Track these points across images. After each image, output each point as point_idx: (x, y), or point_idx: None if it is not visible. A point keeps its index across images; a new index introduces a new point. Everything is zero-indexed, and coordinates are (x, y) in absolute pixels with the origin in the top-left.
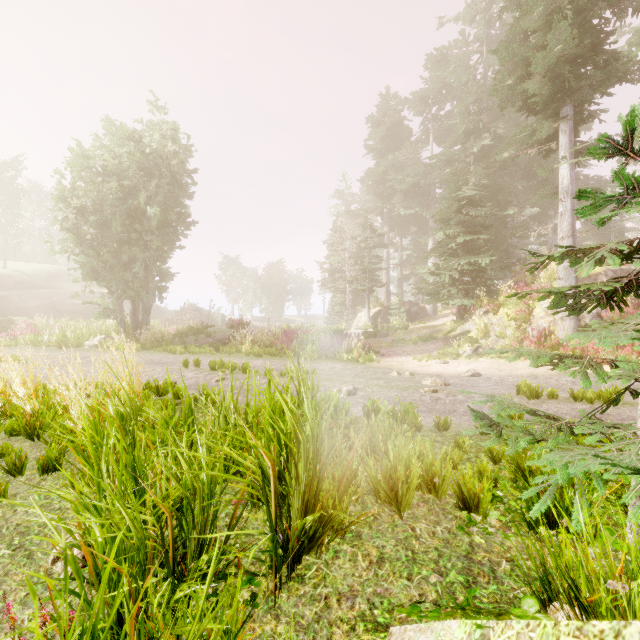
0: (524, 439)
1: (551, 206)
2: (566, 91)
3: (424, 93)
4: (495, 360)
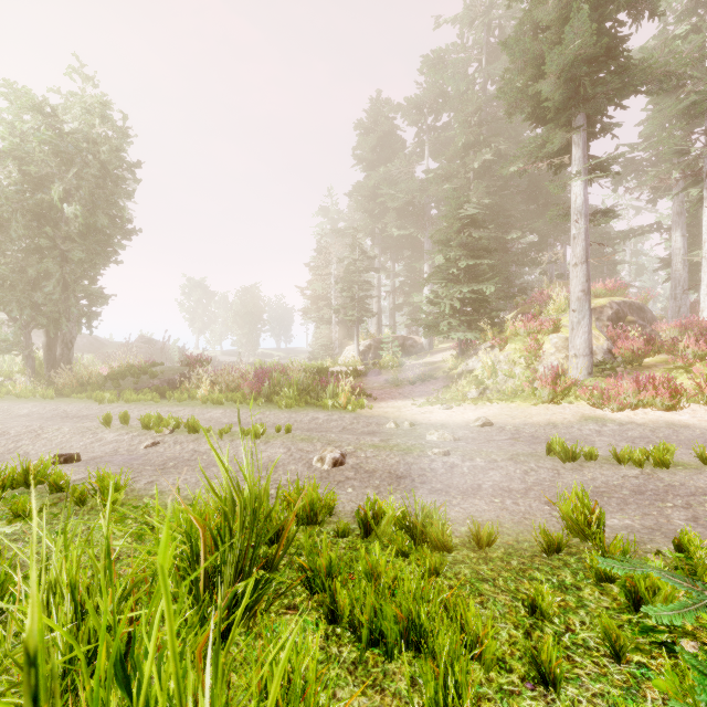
0: None
1: (551, 233)
2: (580, 98)
3: (419, 100)
4: (505, 404)
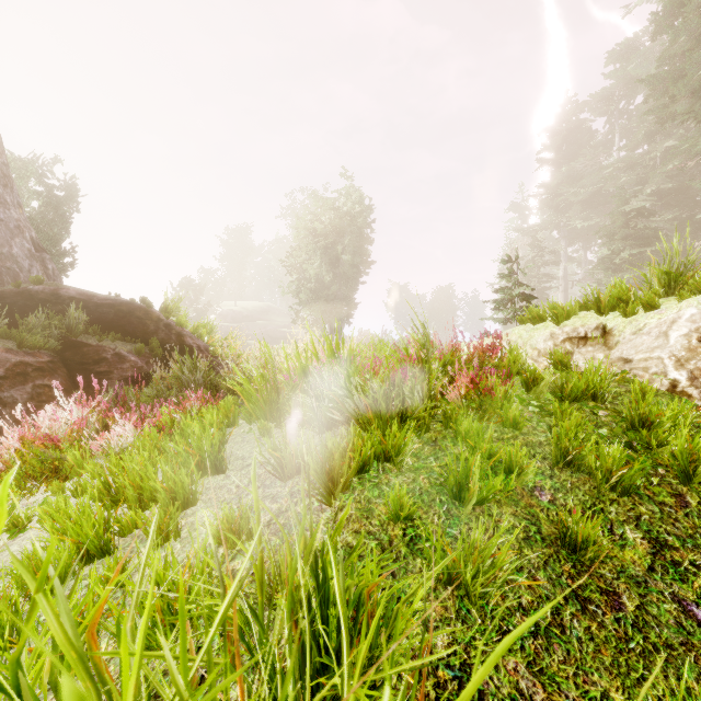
0: None
1: None
2: None
3: (605, 93)
4: None
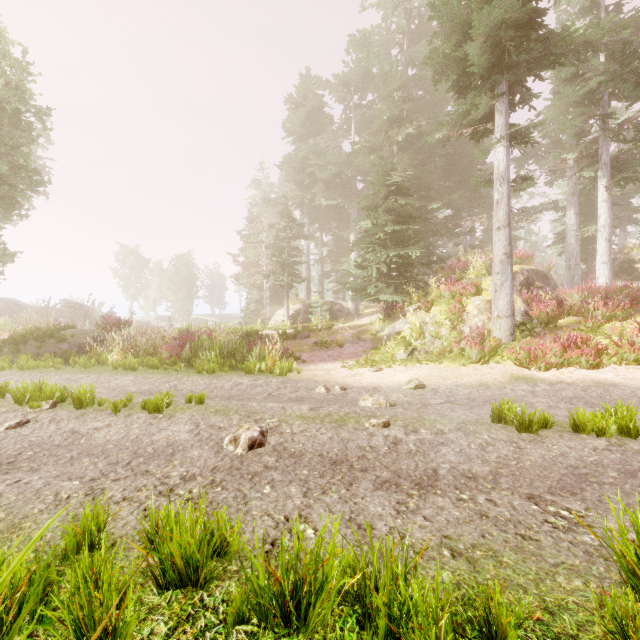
0: None
1: (465, 208)
2: (504, 65)
3: (346, 77)
4: (434, 365)
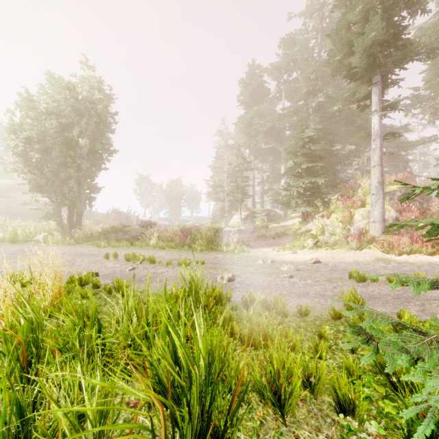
0: (400, 356)
1: (363, 144)
2: (377, 65)
3: (278, 65)
4: (329, 250)
